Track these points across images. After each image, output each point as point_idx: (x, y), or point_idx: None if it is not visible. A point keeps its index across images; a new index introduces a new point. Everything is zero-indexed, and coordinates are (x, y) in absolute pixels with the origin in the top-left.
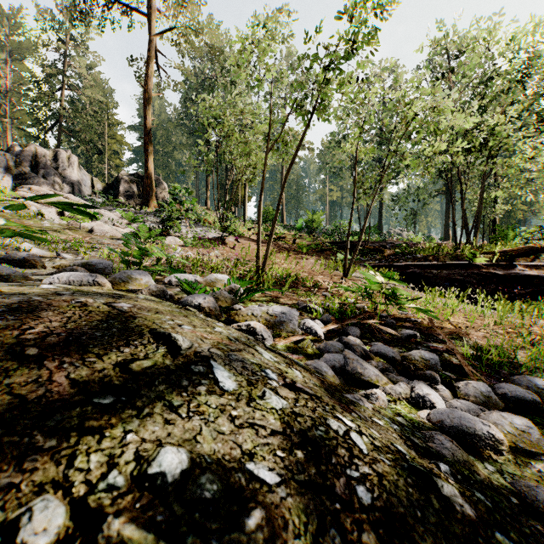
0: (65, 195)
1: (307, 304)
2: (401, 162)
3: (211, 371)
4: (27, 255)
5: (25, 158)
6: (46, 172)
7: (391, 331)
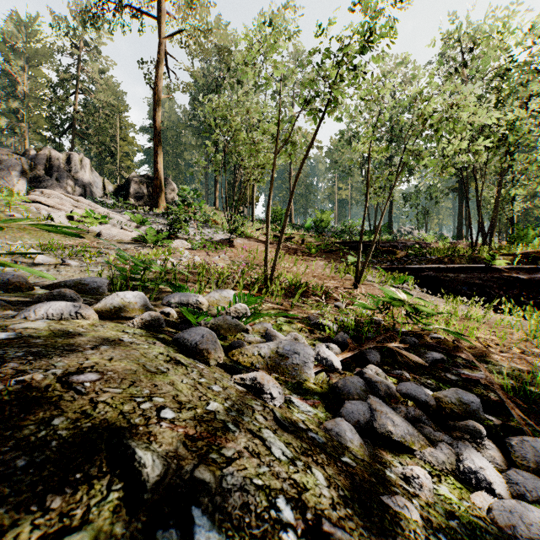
0: (75, 198)
1: (319, 320)
2: (418, 162)
3: (189, 539)
4: (12, 276)
5: (39, 161)
6: (59, 175)
7: (417, 359)
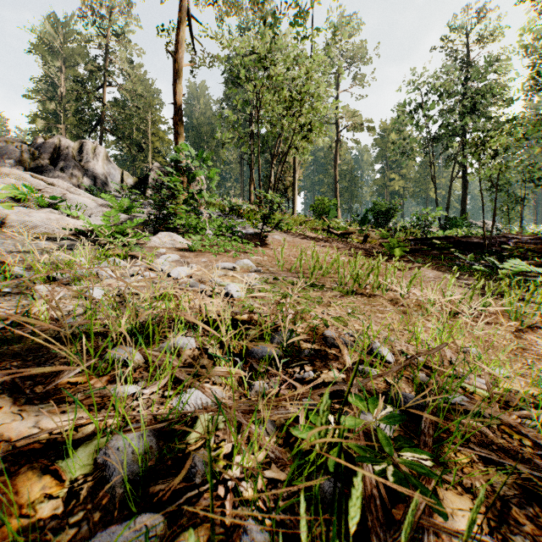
0: (49, 181)
1: None
2: None
3: None
4: None
5: (45, 150)
6: (65, 165)
7: None
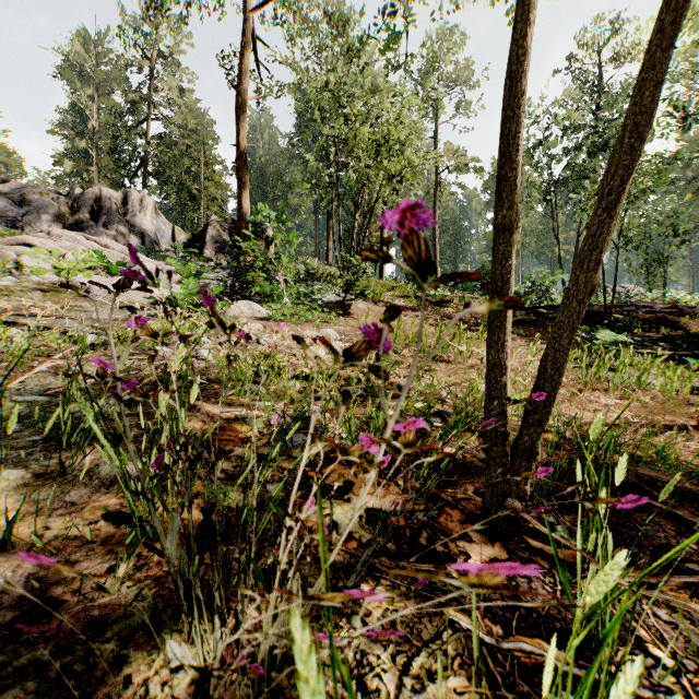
0: (103, 243)
1: None
2: None
3: None
4: None
5: (84, 202)
6: (108, 220)
7: None
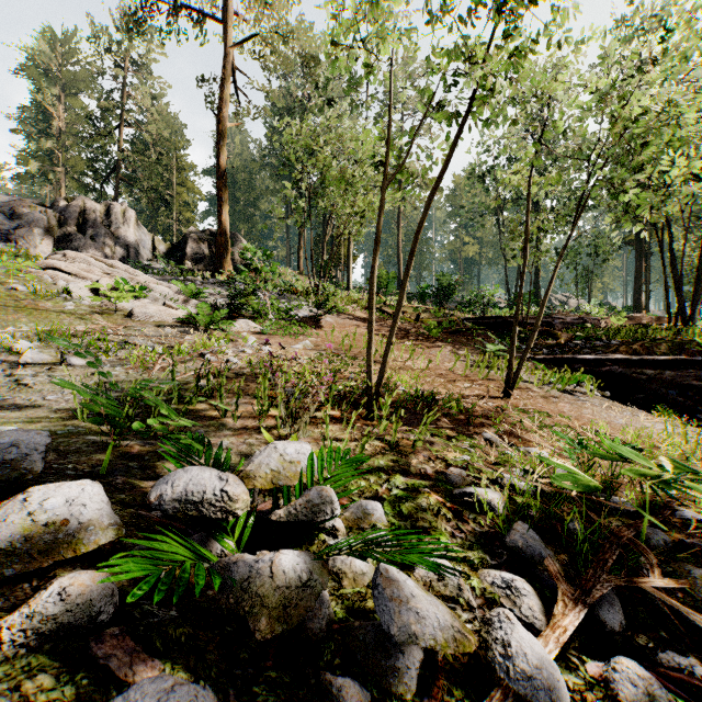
0: (109, 263)
1: (471, 491)
2: (616, 198)
3: None
4: None
5: (70, 215)
6: (95, 232)
7: None
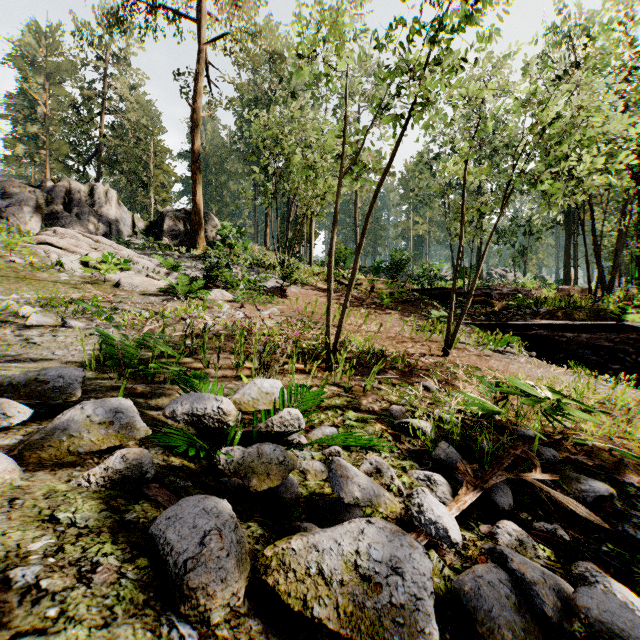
0: (95, 238)
1: (407, 421)
2: (534, 187)
3: None
4: None
5: (56, 195)
6: (80, 211)
7: (584, 511)
